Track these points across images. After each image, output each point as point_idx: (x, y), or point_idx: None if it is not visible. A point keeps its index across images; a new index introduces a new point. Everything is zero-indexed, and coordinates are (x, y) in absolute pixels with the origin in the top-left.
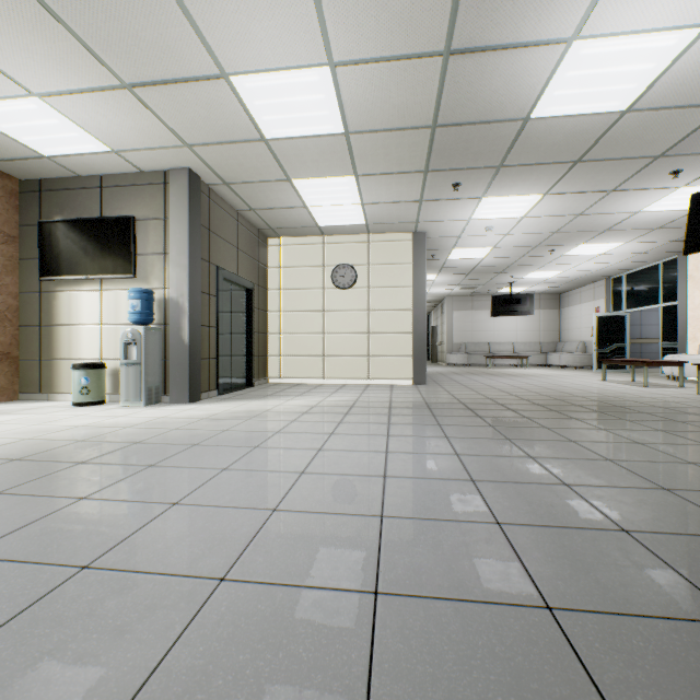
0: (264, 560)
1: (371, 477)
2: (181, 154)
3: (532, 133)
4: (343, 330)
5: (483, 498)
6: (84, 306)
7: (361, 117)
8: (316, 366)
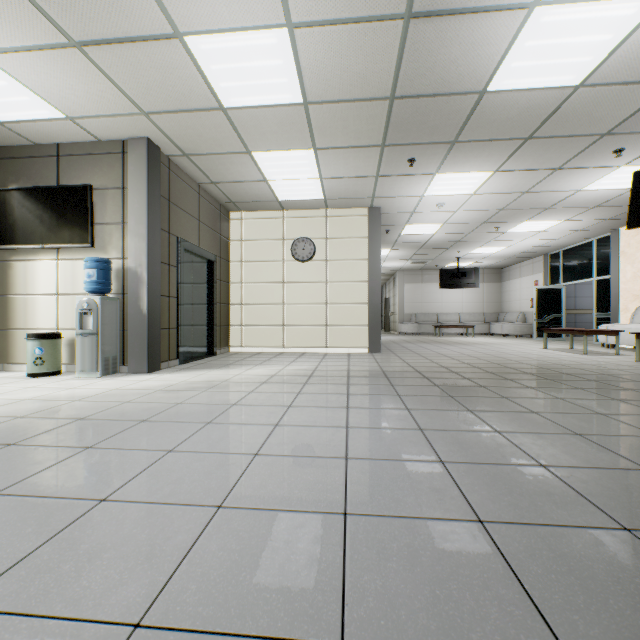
0: (197, 589)
1: (331, 459)
2: (138, 123)
3: (487, 108)
4: (303, 301)
5: (458, 485)
6: (41, 276)
7: (320, 86)
8: (276, 336)
